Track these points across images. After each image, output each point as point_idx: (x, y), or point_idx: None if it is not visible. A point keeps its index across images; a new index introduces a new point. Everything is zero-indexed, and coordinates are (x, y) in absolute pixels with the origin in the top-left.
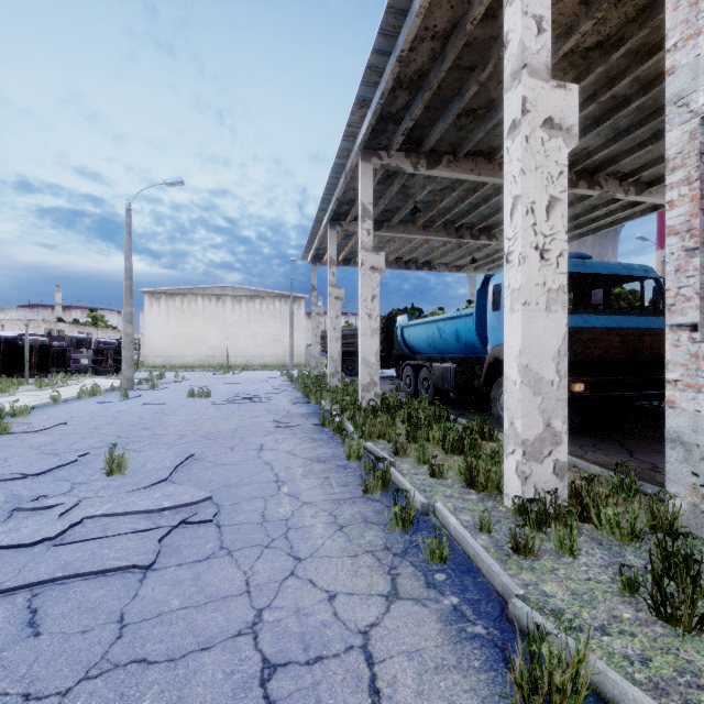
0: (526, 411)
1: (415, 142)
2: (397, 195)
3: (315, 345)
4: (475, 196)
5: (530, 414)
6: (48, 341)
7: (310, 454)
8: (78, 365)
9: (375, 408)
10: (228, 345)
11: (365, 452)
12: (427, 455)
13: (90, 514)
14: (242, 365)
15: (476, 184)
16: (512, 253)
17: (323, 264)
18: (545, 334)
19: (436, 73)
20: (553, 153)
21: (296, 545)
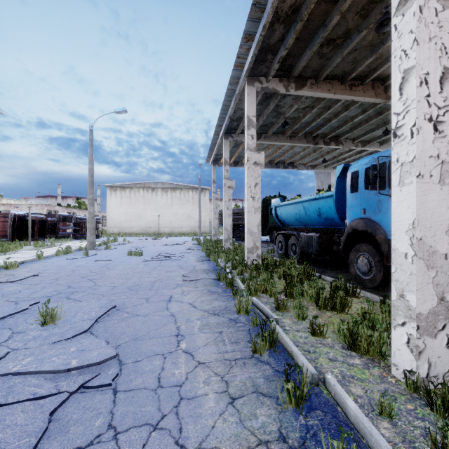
0: (420, 285)
1: (287, 69)
2: (272, 113)
3: (214, 220)
4: (329, 112)
5: (424, 287)
6: (45, 217)
7: (207, 307)
8: (64, 233)
9: (257, 266)
10: (159, 220)
11: (252, 306)
12: (305, 313)
13: (6, 371)
14: (168, 233)
15: (330, 103)
16: (401, 127)
17: (220, 165)
18: (438, 207)
19: (307, 5)
20: (447, 24)
21: (185, 426)
